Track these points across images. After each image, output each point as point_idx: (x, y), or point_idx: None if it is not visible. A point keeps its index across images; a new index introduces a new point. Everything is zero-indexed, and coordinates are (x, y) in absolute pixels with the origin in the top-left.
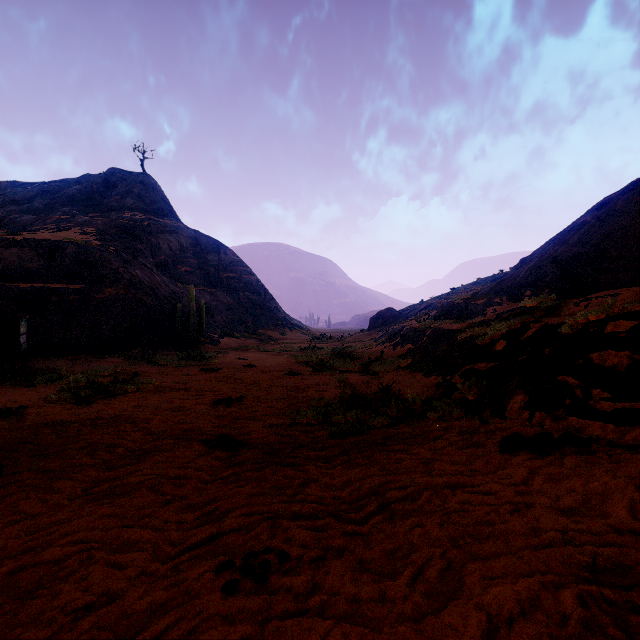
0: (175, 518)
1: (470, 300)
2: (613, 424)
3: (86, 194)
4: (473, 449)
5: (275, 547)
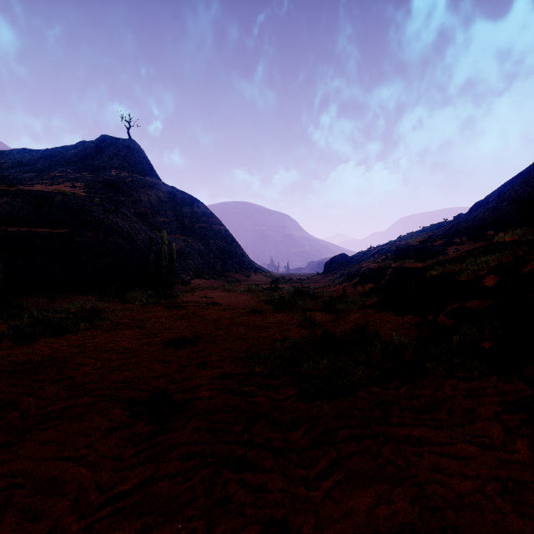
0: None
1: (426, 242)
2: None
3: (81, 157)
4: None
5: None
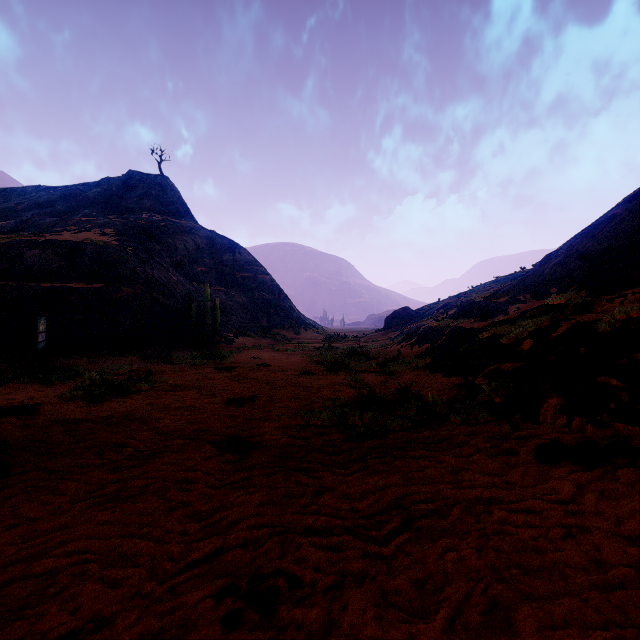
0: (178, 528)
1: (491, 298)
2: None
3: (106, 196)
4: (505, 457)
5: (285, 569)
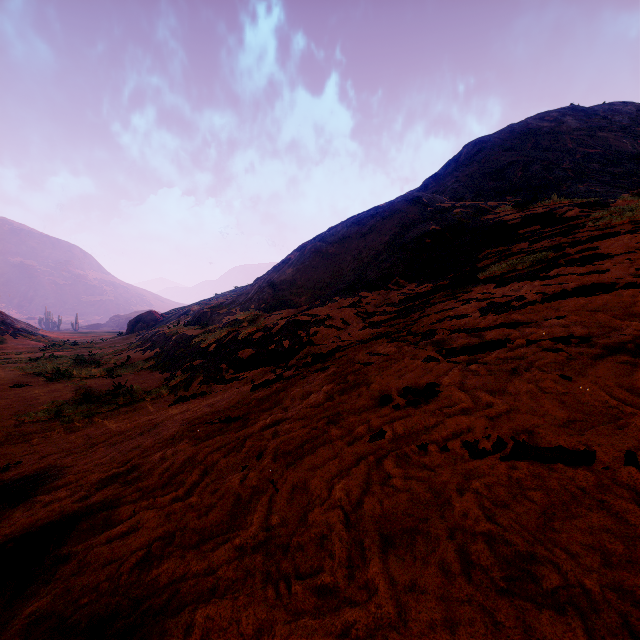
0: None
1: (216, 309)
2: (225, 384)
3: None
4: (157, 408)
5: (13, 463)
